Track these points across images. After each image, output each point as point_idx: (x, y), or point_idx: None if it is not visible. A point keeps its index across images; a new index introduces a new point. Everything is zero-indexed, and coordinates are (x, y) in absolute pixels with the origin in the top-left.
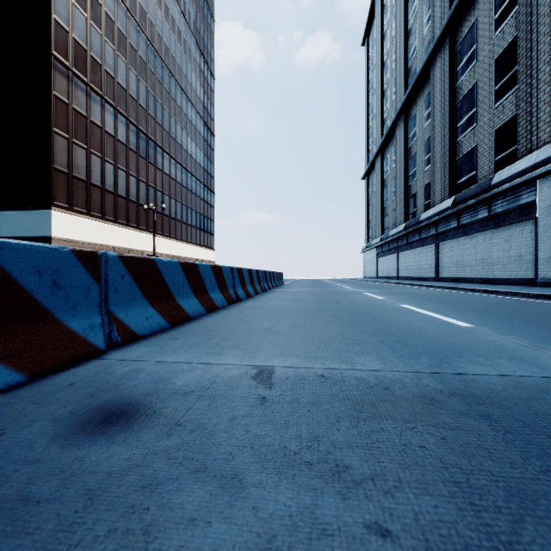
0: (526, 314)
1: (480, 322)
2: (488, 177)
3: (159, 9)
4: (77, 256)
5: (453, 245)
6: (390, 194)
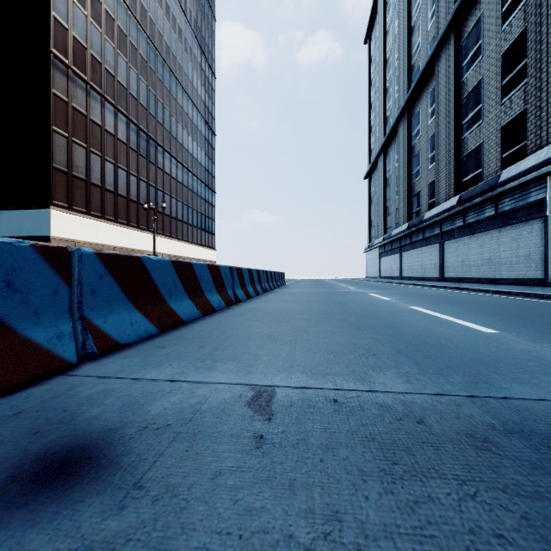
0: (550, 318)
1: (504, 327)
2: (495, 175)
3: (160, 8)
4: (39, 252)
5: (458, 245)
6: (393, 193)
